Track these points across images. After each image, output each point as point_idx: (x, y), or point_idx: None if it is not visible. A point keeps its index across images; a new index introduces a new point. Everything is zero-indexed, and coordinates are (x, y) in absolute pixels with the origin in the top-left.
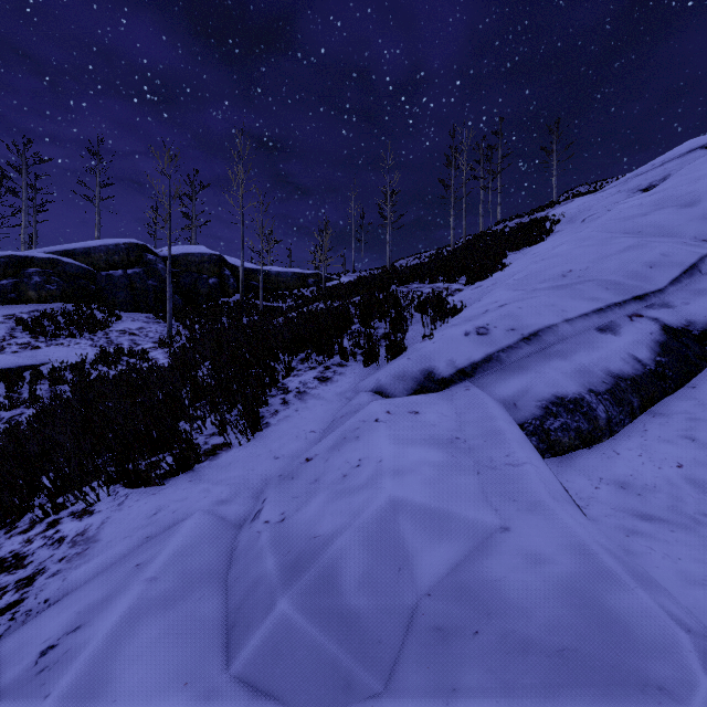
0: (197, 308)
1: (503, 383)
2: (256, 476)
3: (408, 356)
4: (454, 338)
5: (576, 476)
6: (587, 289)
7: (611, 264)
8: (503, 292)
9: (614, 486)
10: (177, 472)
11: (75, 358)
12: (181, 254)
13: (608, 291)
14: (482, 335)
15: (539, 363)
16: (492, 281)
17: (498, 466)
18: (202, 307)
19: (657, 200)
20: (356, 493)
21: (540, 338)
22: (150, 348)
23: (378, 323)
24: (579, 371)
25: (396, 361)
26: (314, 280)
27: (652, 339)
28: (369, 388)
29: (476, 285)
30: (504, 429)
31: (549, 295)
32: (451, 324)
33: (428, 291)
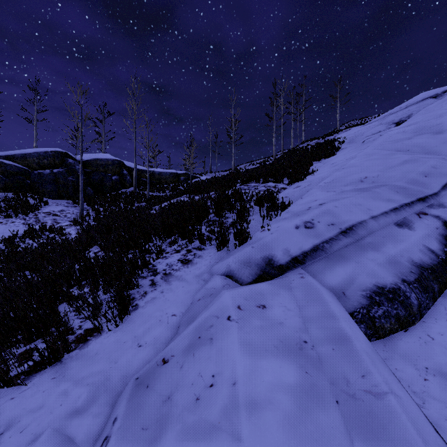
0: (103, 196)
1: (330, 272)
2: (117, 372)
3: (252, 244)
4: (287, 230)
5: (403, 364)
6: (383, 192)
7: (396, 173)
8: (319, 192)
9: (441, 378)
10: (43, 366)
11: (9, 233)
12: (93, 159)
13: (398, 193)
14: (309, 228)
15: (357, 254)
16: (307, 182)
17: (358, 394)
18: (107, 196)
19: (415, 129)
20: (208, 439)
21: (354, 232)
22: (67, 225)
23: (227, 213)
24: (390, 262)
25: (242, 249)
26: (184, 177)
27: (438, 233)
28: (221, 271)
29: (296, 185)
30: (348, 333)
31: (356, 196)
32: (283, 217)
33: (262, 188)
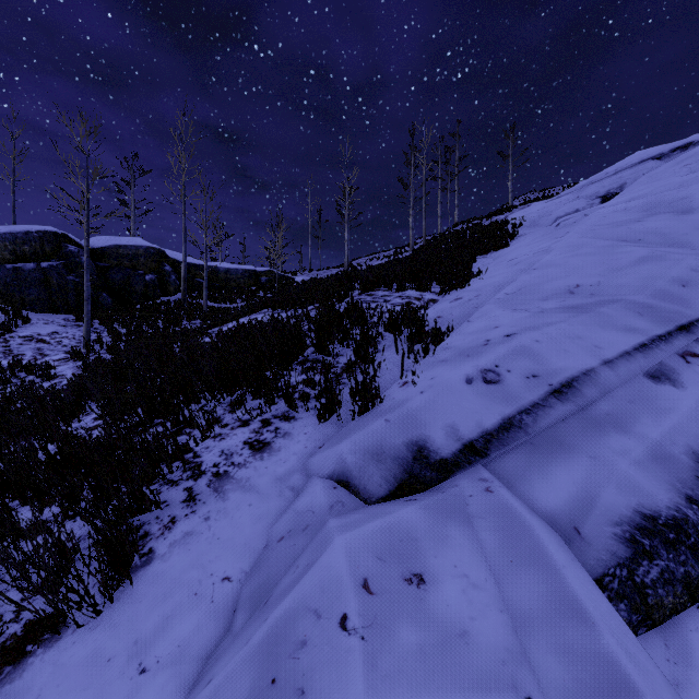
0: (129, 309)
1: (541, 477)
2: None
3: (385, 415)
4: (452, 387)
5: None
6: (615, 315)
7: (630, 279)
8: (499, 311)
9: None
10: None
11: None
12: (111, 246)
13: (642, 317)
14: (491, 383)
15: (588, 438)
16: (473, 292)
17: None
18: (136, 307)
19: (645, 205)
20: None
21: (576, 391)
22: (60, 360)
23: (338, 347)
24: (656, 457)
25: (367, 423)
26: (267, 278)
27: None
28: (327, 471)
29: (454, 296)
30: (632, 678)
31: (570, 322)
32: (439, 357)
33: (397, 301)
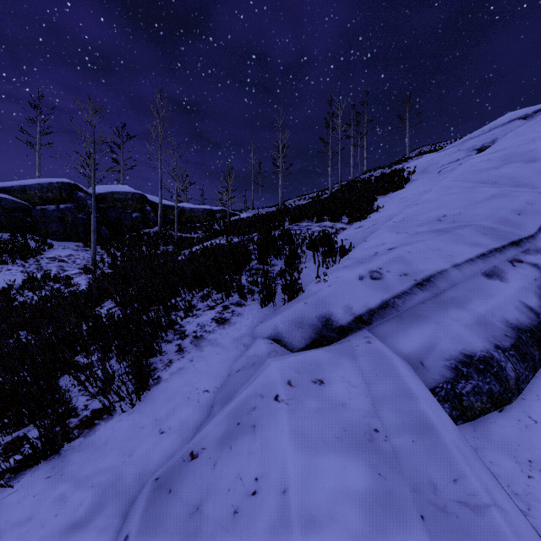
0: (121, 238)
1: (404, 335)
2: (132, 468)
3: (304, 300)
4: (349, 282)
5: (499, 455)
6: (467, 234)
7: (481, 210)
8: (387, 234)
9: None
10: (36, 461)
11: (4, 283)
12: (108, 192)
13: (486, 236)
14: (376, 279)
15: (437, 312)
16: (371, 222)
17: (450, 507)
18: (126, 237)
19: (503, 156)
20: None
21: (433, 284)
22: (76, 274)
23: (274, 260)
24: (480, 323)
25: (292, 305)
26: (221, 215)
27: (537, 286)
28: (266, 334)
29: (357, 225)
30: (432, 419)
31: (434, 239)
32: (342, 265)
33: (316, 229)
